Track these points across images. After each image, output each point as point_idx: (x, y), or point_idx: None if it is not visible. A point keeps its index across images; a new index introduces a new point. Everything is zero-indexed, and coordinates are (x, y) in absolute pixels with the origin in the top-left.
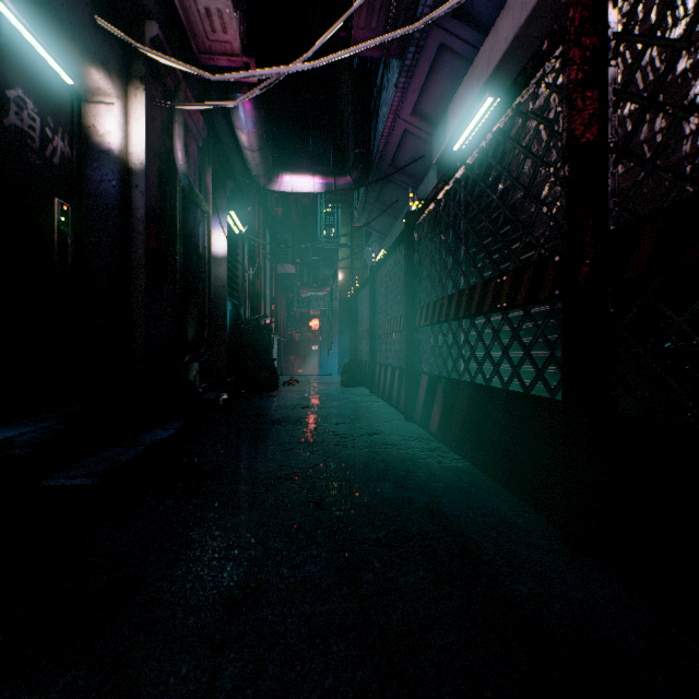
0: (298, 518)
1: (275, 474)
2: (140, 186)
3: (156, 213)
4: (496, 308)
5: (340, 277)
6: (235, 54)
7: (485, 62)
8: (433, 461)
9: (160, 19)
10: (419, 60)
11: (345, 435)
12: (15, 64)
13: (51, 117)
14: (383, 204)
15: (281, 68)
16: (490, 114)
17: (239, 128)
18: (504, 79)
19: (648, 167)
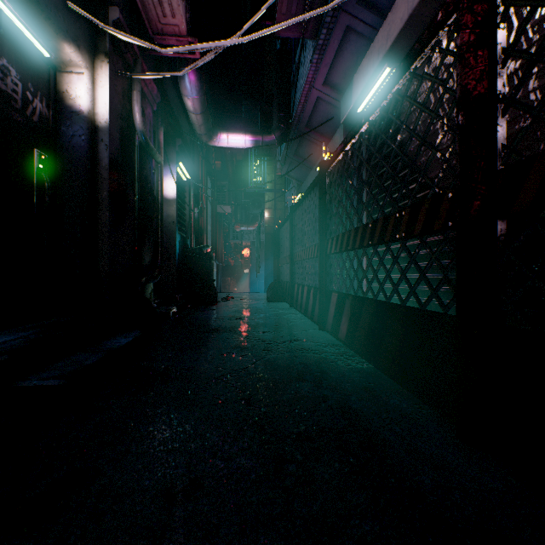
0: (231, 413)
1: (213, 375)
2: (104, 140)
3: (118, 162)
4: (395, 238)
5: (266, 216)
6: (182, 35)
7: (384, 39)
8: (342, 364)
9: (121, 6)
10: (330, 40)
11: (270, 341)
12: (0, 39)
13: (31, 83)
14: (300, 157)
15: (218, 42)
16: (391, 77)
17: (186, 95)
18: (399, 52)
19: (535, 113)
